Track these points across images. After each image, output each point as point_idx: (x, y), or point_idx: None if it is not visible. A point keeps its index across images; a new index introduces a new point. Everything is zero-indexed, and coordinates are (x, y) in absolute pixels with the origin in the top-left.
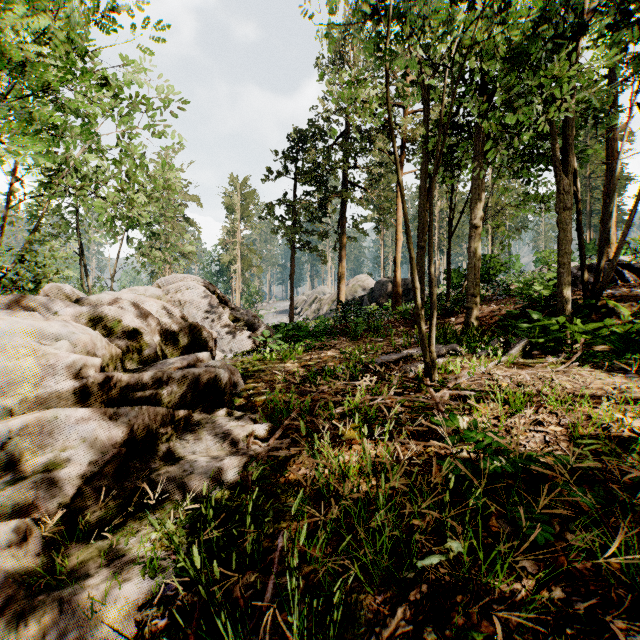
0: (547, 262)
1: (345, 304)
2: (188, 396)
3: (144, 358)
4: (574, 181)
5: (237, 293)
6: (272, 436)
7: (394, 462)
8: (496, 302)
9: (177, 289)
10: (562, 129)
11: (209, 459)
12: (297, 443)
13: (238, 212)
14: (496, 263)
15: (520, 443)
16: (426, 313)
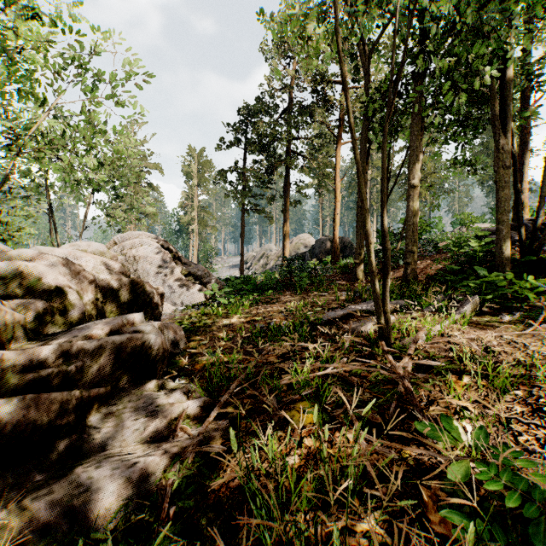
0: (466, 223)
1: (290, 260)
2: (107, 369)
3: (68, 320)
4: (511, 141)
5: (195, 250)
6: (207, 414)
7: (361, 474)
8: (428, 258)
9: (132, 245)
10: (501, 90)
11: (117, 463)
12: (235, 428)
13: (195, 179)
14: (422, 223)
15: (532, 450)
16: (364, 268)
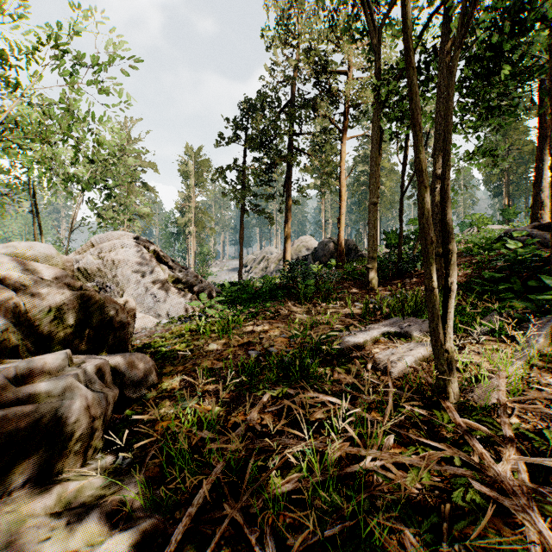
0: (477, 224)
1: (292, 264)
2: None
3: None
4: None
5: (192, 252)
6: None
7: None
8: None
9: (111, 247)
10: None
11: None
12: None
13: (193, 178)
14: None
15: None
16: (377, 273)
